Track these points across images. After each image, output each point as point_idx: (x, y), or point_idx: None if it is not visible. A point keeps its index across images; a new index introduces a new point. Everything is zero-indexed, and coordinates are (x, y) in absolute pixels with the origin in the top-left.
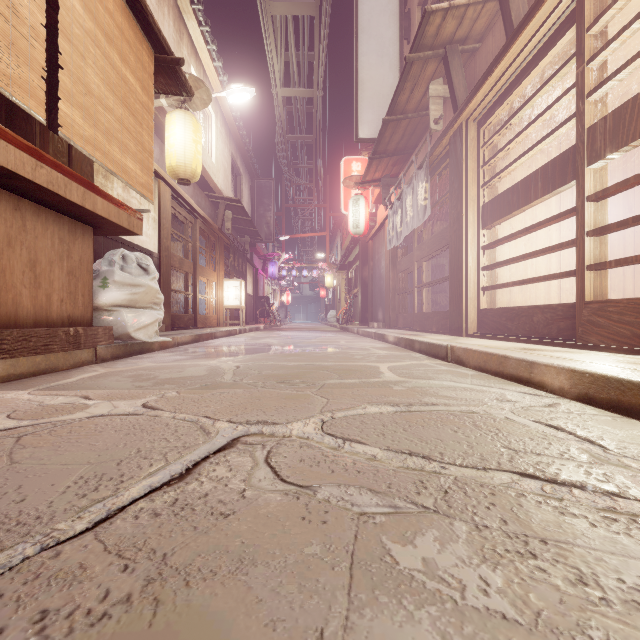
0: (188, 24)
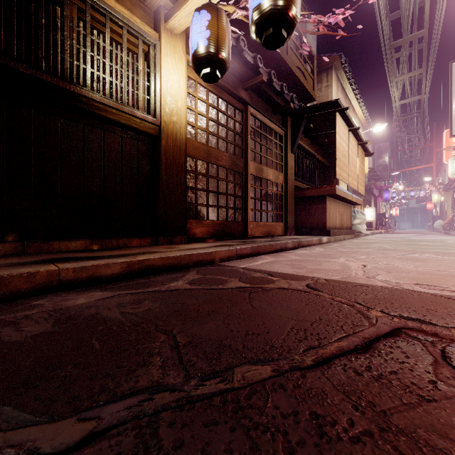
0: (352, 102)
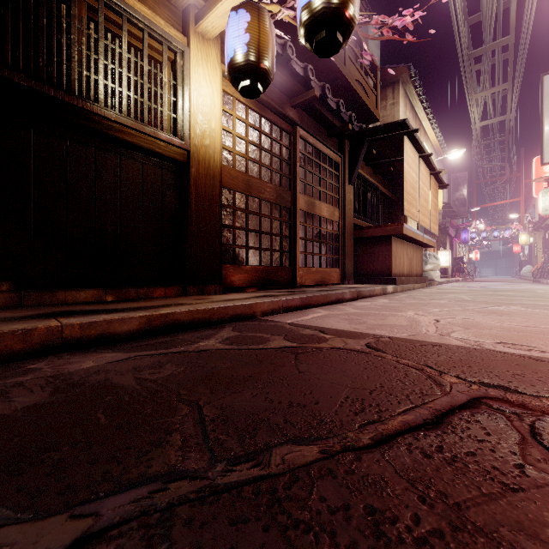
0: (423, 123)
